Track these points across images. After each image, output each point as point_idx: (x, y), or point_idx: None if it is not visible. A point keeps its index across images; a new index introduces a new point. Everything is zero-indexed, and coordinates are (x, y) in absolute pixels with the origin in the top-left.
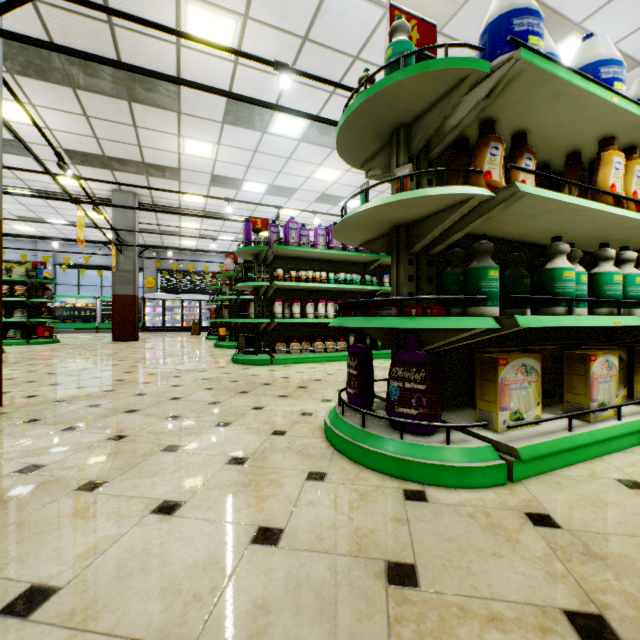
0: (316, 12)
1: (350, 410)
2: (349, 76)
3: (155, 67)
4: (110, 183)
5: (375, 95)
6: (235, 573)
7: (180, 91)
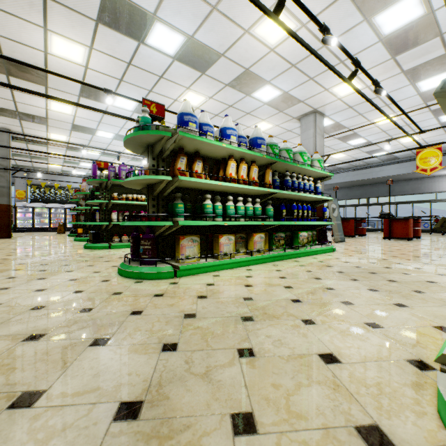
0: (134, 53)
1: (130, 261)
2: (159, 84)
3: (28, 60)
4: None
5: (133, 137)
6: (64, 297)
7: (47, 75)
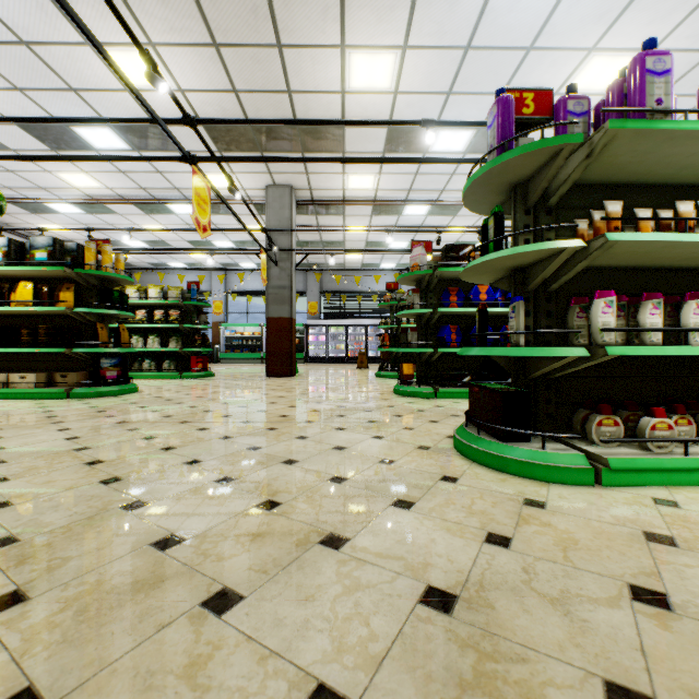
0: None
1: None
2: None
3: None
4: (237, 122)
5: None
6: None
7: None
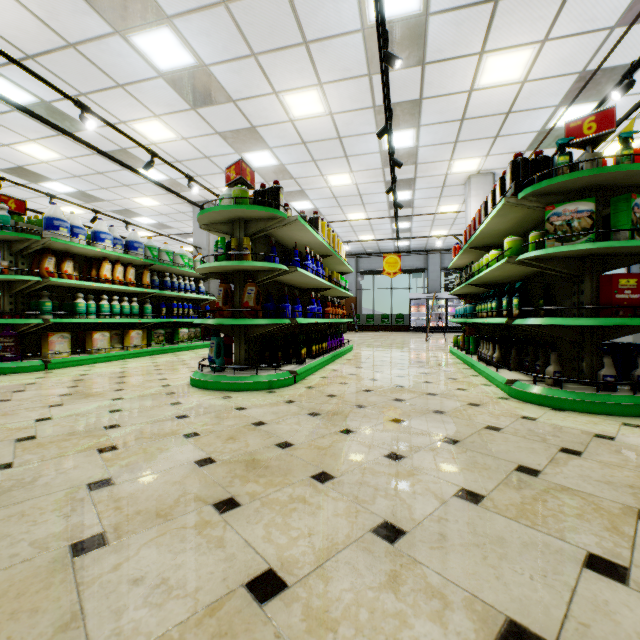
0: None
1: None
2: None
3: None
4: None
5: None
6: None
7: None
